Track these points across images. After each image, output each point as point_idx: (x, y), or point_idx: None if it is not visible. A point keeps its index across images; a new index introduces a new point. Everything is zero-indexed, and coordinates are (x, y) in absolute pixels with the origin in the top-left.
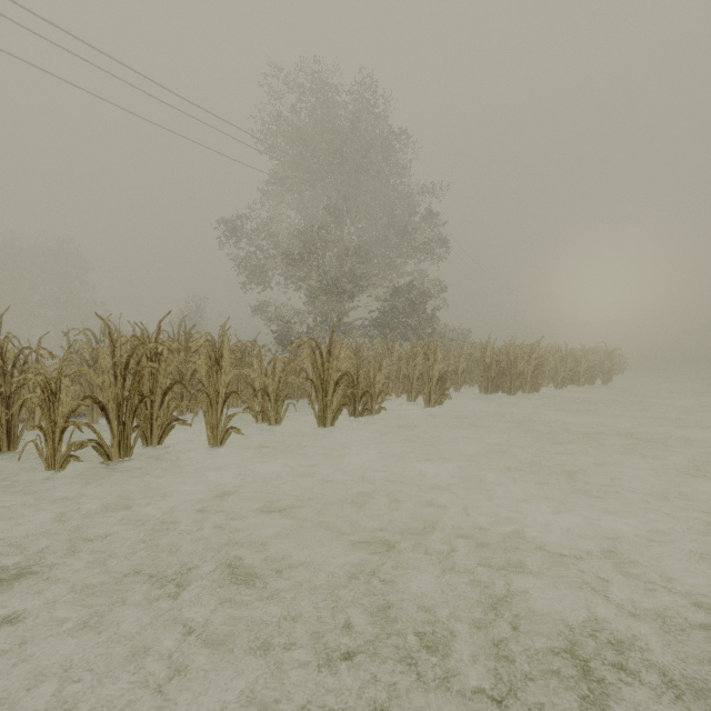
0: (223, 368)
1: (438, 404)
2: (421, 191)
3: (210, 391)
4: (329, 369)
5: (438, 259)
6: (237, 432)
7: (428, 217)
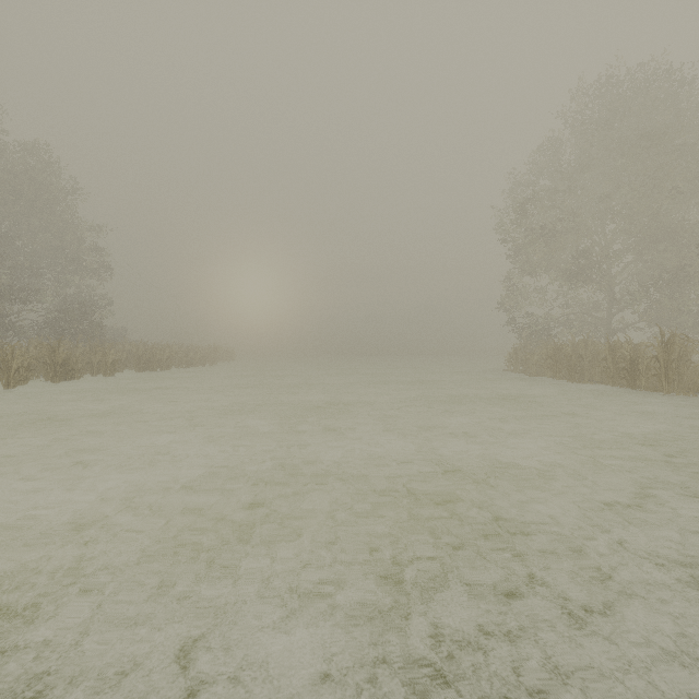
0: (16, 357)
1: (111, 376)
2: (90, 228)
3: (6, 367)
4: (58, 358)
5: (104, 279)
6: (24, 383)
7: (96, 250)
